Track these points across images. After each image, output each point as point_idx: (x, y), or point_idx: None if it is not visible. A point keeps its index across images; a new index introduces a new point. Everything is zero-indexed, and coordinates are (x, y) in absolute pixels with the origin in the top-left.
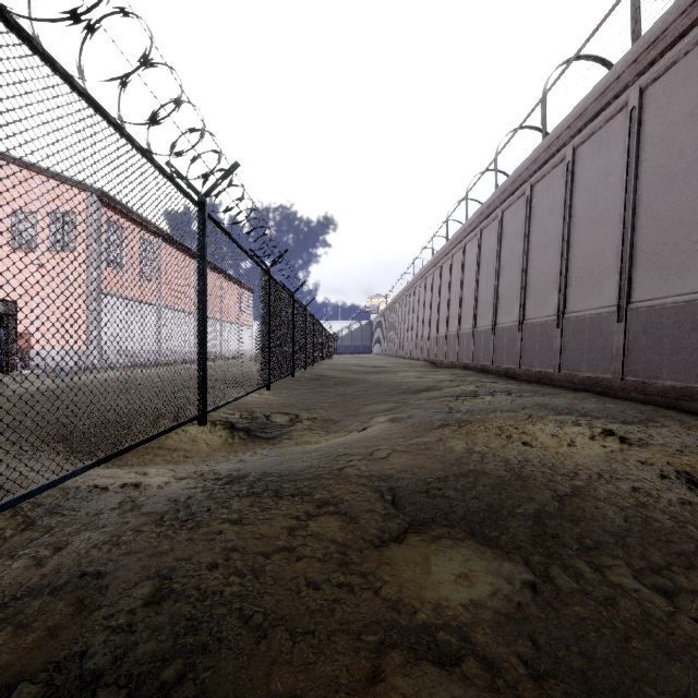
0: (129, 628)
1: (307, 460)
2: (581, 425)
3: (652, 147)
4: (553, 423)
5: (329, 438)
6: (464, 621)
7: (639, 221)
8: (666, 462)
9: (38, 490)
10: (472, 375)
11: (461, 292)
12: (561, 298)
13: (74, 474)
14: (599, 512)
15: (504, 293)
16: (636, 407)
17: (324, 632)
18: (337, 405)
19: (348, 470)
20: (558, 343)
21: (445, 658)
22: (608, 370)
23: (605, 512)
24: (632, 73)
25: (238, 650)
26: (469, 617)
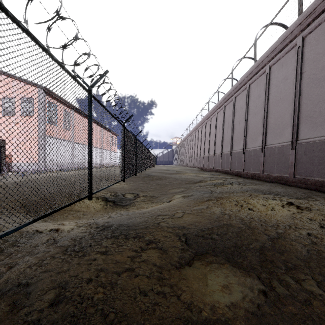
0: (38, 322)
1: (141, 218)
2: (276, 200)
3: (308, 65)
4: (262, 199)
5: (153, 206)
6: (228, 317)
7: (302, 101)
8: (322, 219)
9: None
10: (221, 175)
11: (215, 136)
12: (263, 138)
13: (19, 228)
14: (293, 247)
15: (236, 136)
16: (301, 190)
17: None
18: (157, 189)
19: (162, 224)
20: (262, 159)
21: None
22: (286, 172)
23: (296, 247)
24: (298, 30)
25: None
26: (231, 315)
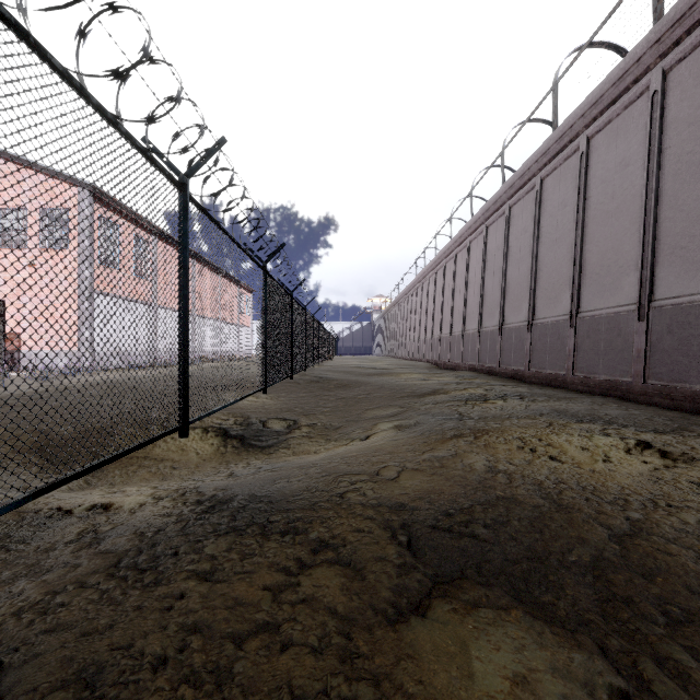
0: None
1: (302, 480)
2: (611, 436)
3: (677, 133)
4: (579, 433)
5: (330, 448)
6: None
7: (662, 213)
8: None
9: None
10: (479, 377)
11: (466, 292)
12: (574, 296)
13: None
14: (675, 561)
15: (512, 292)
16: (663, 413)
17: None
18: (338, 409)
19: (351, 497)
20: (572, 343)
21: None
22: (627, 372)
23: (684, 561)
24: (654, 54)
25: None
26: None
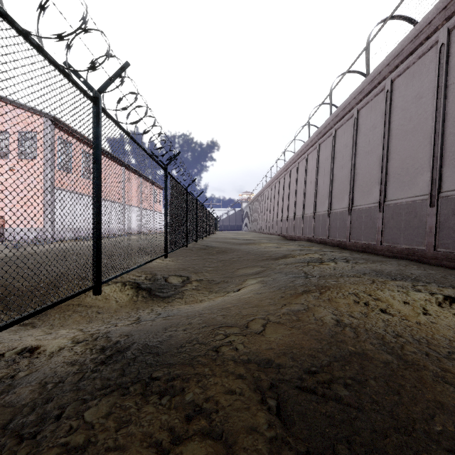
0: None
1: (187, 330)
2: (422, 292)
3: None
4: (397, 289)
5: (211, 297)
6: None
7: (448, 130)
8: None
9: None
10: (314, 246)
11: (305, 188)
12: (382, 190)
13: None
14: None
15: (337, 188)
16: (452, 273)
17: None
18: (218, 268)
19: (225, 352)
20: (380, 223)
21: None
22: (422, 243)
23: None
24: (441, 18)
25: None
26: None
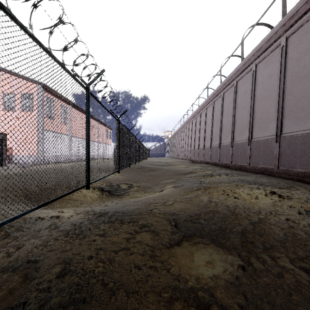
0: (48, 290)
1: (135, 205)
2: (260, 189)
3: (292, 64)
4: (247, 188)
5: (146, 195)
6: (210, 286)
7: (286, 97)
8: (301, 206)
9: (8, 221)
10: (210, 166)
11: (205, 129)
12: (250, 132)
13: (26, 213)
14: (272, 230)
15: (224, 130)
16: (284, 181)
17: (143, 292)
18: (149, 180)
19: (154, 210)
20: (249, 152)
21: (202, 305)
22: (271, 164)
23: (275, 230)
24: (282, 30)
25: (100, 301)
26: (213, 284)
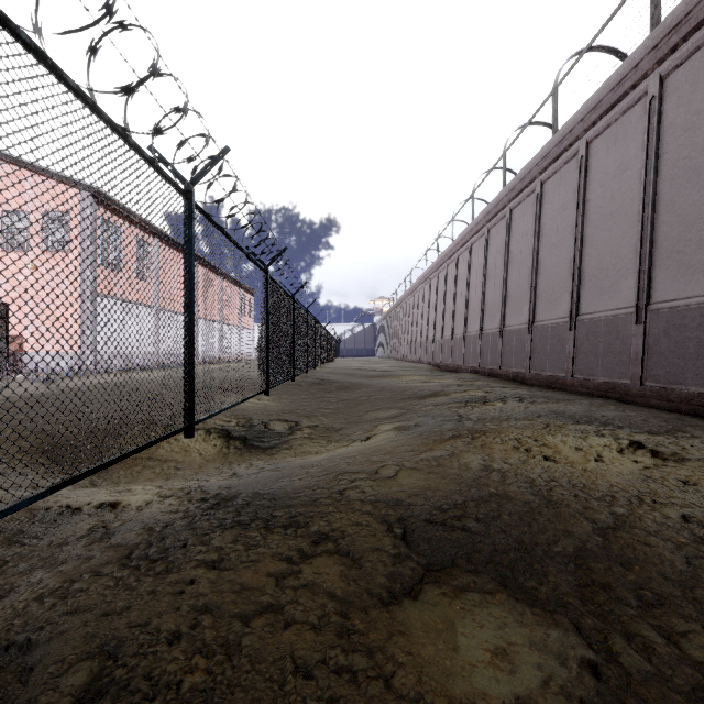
0: None
1: (304, 478)
2: (606, 437)
3: (674, 138)
4: (574, 434)
5: (331, 449)
6: None
7: (660, 217)
8: None
9: None
10: (480, 380)
11: (468, 294)
12: (573, 299)
13: (17, 507)
14: (653, 551)
15: (512, 295)
16: (659, 415)
17: None
18: (339, 411)
19: (350, 494)
20: (571, 346)
21: None
22: (625, 375)
23: (661, 551)
24: (651, 60)
25: None
26: None
